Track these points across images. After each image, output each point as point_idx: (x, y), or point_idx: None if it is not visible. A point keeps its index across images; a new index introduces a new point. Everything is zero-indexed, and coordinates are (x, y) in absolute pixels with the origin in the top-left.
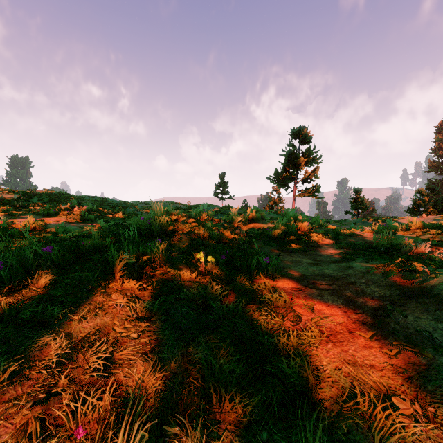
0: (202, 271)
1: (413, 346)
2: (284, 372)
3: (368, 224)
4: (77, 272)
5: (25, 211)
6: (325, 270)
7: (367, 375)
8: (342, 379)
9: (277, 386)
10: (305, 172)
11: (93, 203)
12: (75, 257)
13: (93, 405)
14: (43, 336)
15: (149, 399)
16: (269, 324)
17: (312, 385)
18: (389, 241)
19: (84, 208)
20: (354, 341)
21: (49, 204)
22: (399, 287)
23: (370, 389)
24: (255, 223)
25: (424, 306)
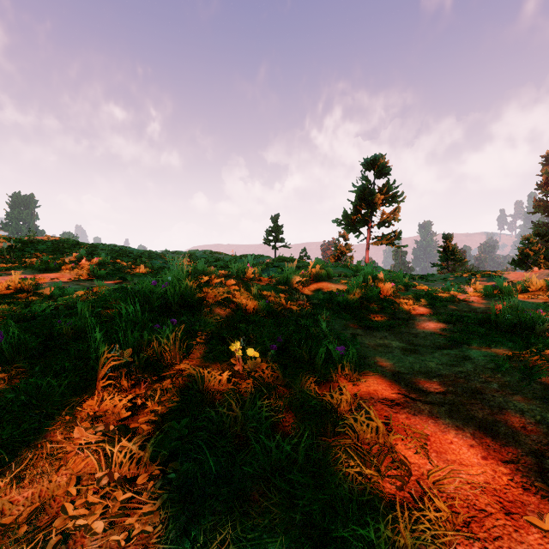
0: (240, 372)
1: None
2: None
3: (463, 280)
4: (33, 377)
5: (16, 264)
6: (429, 362)
7: None
8: None
9: None
10: (382, 213)
11: (108, 254)
12: (41, 346)
13: None
14: None
15: None
16: (354, 490)
17: None
18: (514, 313)
19: (95, 261)
20: (521, 539)
21: (50, 255)
22: None
23: None
24: (319, 284)
25: None
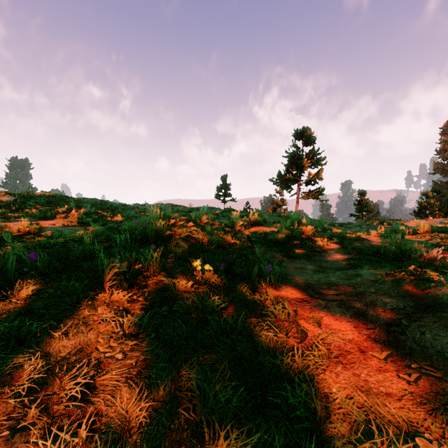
0: (199, 280)
1: (434, 370)
2: (287, 401)
3: (373, 227)
4: (62, 282)
5: (21, 214)
6: (331, 278)
7: (383, 406)
8: (355, 411)
9: (280, 422)
10: (309, 173)
11: (92, 206)
12: (62, 264)
13: (64, 445)
14: (16, 357)
15: (132, 436)
16: (271, 342)
17: (320, 420)
18: (398, 246)
19: (82, 211)
20: (366, 363)
21: (46, 207)
22: (413, 298)
23: (388, 424)
24: (257, 227)
25: (443, 321)
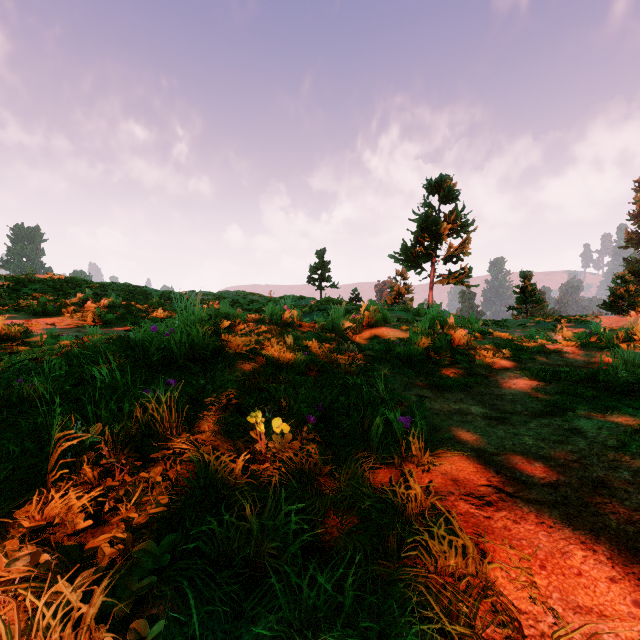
0: (262, 455)
1: None
2: None
3: (545, 327)
4: None
5: (7, 307)
6: (525, 437)
7: None
8: None
9: None
10: (449, 245)
11: (120, 295)
12: None
13: None
14: None
15: None
16: None
17: None
18: (629, 368)
19: (103, 303)
20: None
21: (51, 296)
22: None
23: None
24: (374, 330)
25: None
